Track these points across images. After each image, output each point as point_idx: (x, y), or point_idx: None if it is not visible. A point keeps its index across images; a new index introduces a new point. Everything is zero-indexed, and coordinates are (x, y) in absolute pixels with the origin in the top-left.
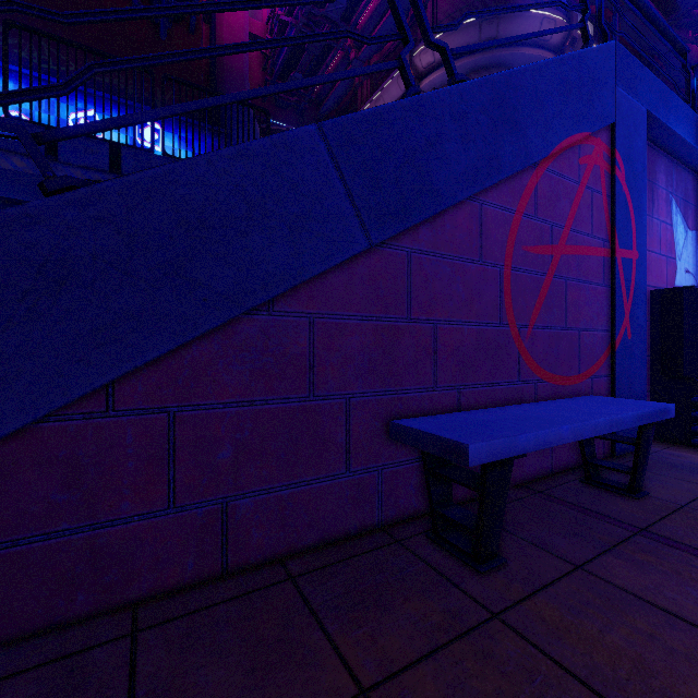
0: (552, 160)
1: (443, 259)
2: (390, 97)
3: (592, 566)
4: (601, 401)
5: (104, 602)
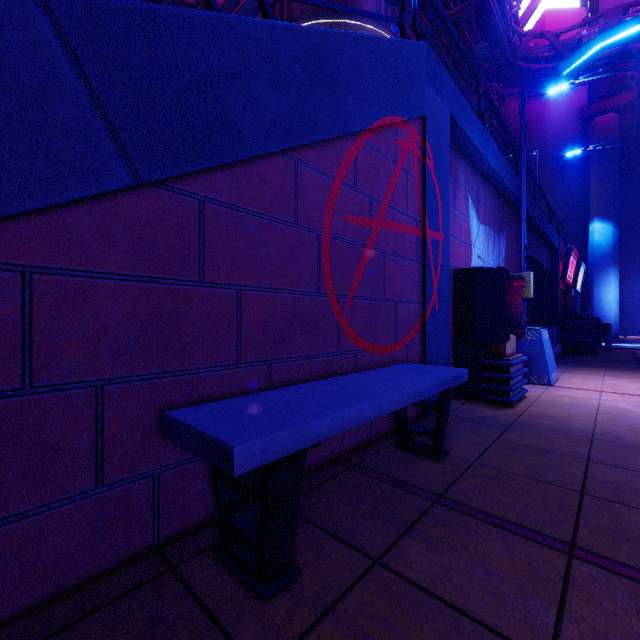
0: (371, 136)
1: (249, 215)
2: None
3: (390, 557)
4: (411, 369)
5: None
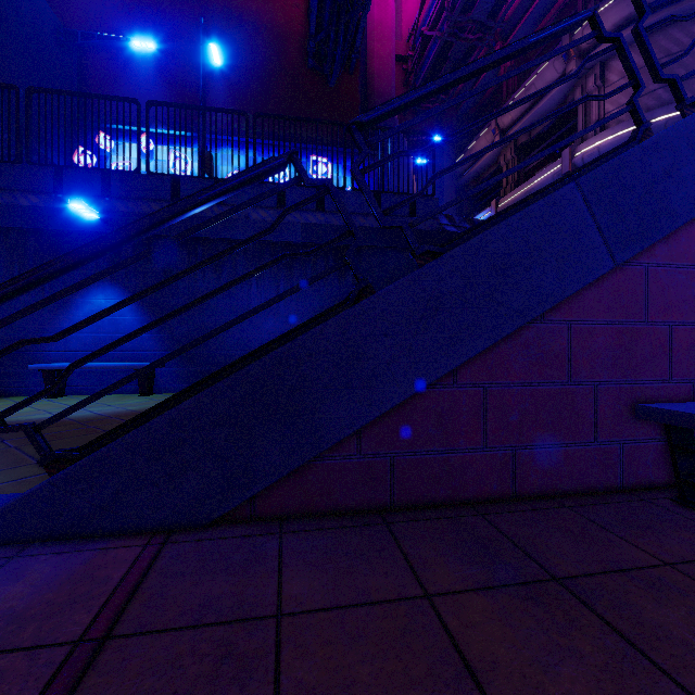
0: None
1: (678, 268)
2: (544, 83)
3: None
4: None
5: (452, 497)
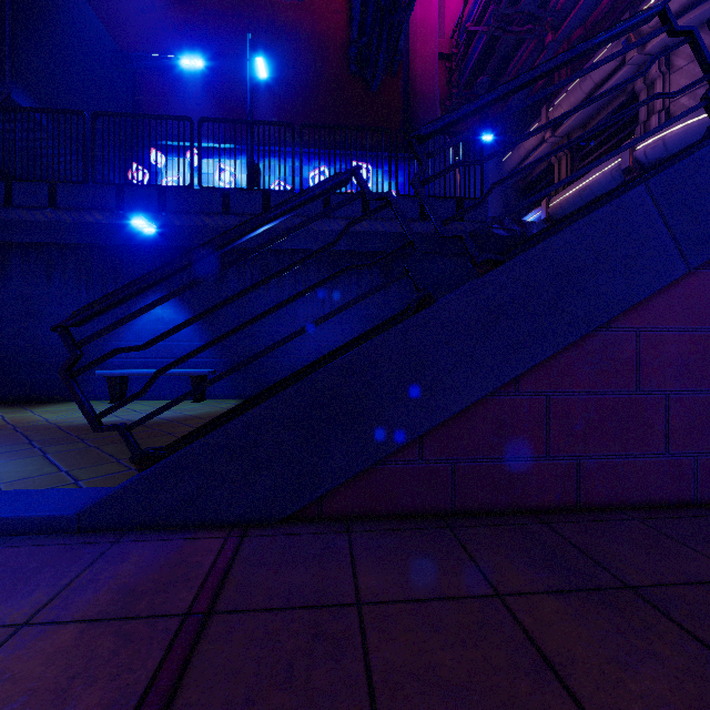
0: None
1: None
2: (601, 73)
3: None
4: None
5: (513, 505)
